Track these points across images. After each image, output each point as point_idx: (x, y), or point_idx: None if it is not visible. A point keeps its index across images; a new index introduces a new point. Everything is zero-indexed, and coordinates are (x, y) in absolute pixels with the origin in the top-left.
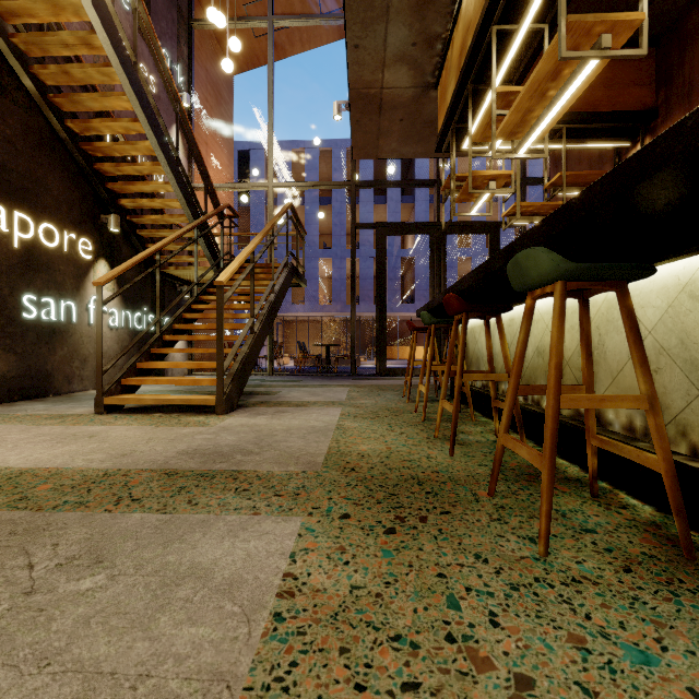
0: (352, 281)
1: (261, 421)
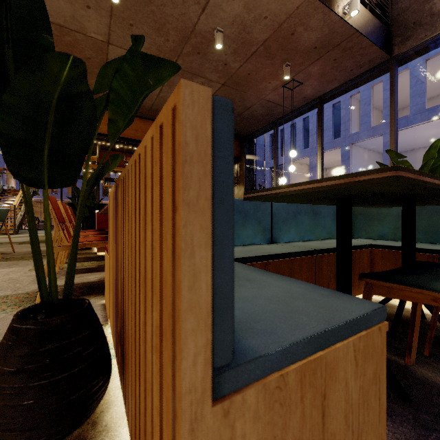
0: (61, 195)
1: (28, 235)
